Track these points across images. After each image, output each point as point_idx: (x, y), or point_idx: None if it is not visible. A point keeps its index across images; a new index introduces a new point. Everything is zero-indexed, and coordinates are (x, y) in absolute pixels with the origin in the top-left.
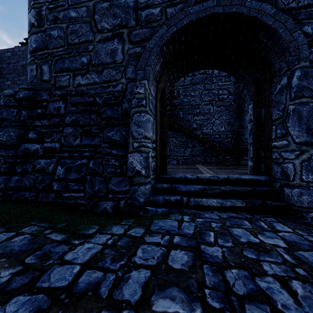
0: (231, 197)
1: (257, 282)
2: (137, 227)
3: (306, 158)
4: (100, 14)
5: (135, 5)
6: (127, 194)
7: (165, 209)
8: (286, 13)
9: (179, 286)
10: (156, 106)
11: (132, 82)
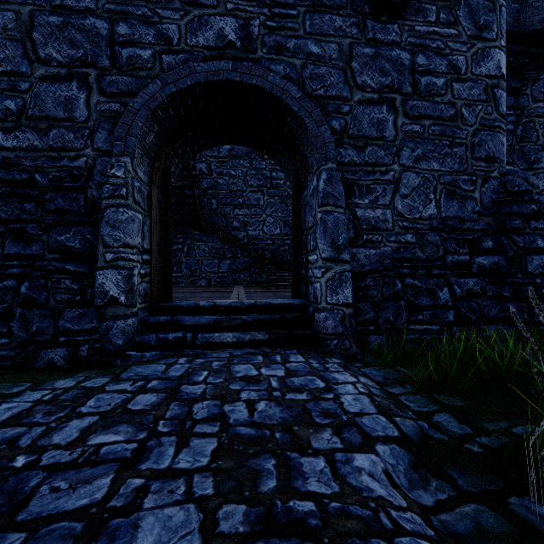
0: (254, 329)
1: (224, 408)
2: (99, 377)
3: (331, 277)
4: (44, 33)
5: (110, 36)
6: (95, 334)
7: (157, 352)
8: (314, 100)
9: (130, 423)
10: (151, 196)
11: (104, 157)
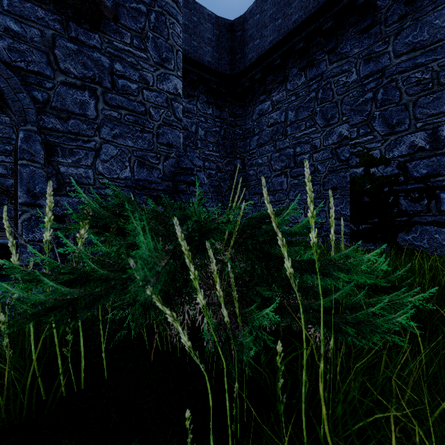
0: None
1: None
2: None
3: (27, 218)
4: None
5: None
6: None
7: None
8: (14, 70)
9: None
10: None
11: None
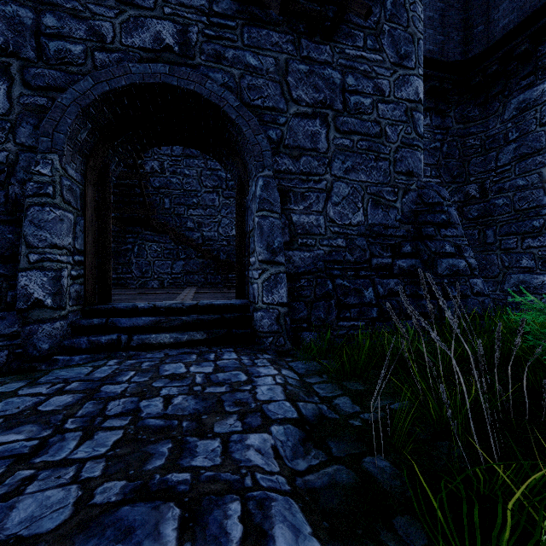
0: (194, 330)
1: (140, 404)
2: (14, 382)
3: (267, 278)
4: None
5: (36, 26)
6: (16, 339)
7: (88, 355)
8: (252, 110)
9: (37, 423)
10: (85, 195)
11: (29, 153)
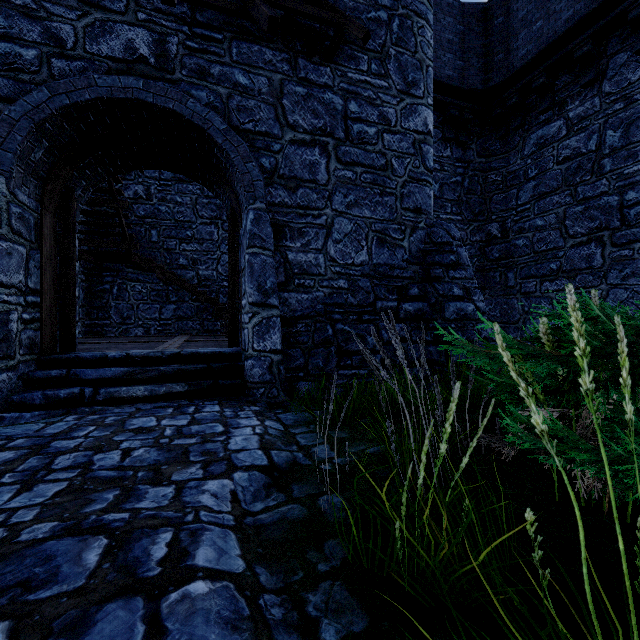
0: (174, 381)
1: (94, 457)
2: None
3: (258, 322)
4: None
5: None
6: None
7: (42, 411)
8: (242, 134)
9: None
10: (42, 225)
11: None
